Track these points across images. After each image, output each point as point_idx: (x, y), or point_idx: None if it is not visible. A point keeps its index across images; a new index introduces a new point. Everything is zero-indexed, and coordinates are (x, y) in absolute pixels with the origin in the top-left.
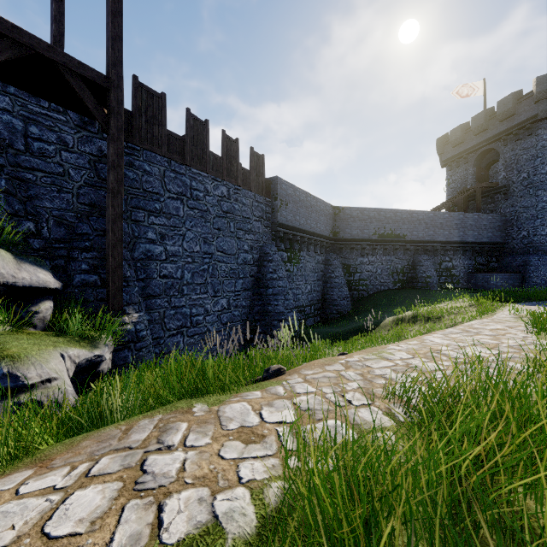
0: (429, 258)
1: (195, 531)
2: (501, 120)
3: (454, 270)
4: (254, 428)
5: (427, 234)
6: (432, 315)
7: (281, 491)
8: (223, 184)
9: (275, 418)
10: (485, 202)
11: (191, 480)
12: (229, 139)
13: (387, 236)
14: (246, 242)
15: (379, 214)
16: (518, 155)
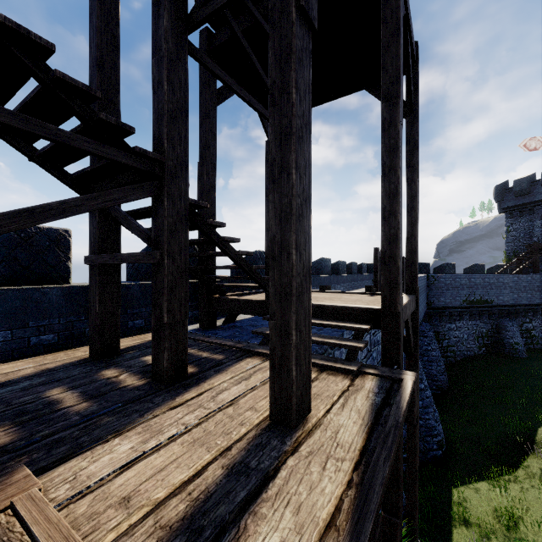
0: (514, 323)
1: None
2: None
3: (533, 331)
4: None
5: (512, 298)
6: None
7: None
8: None
9: None
10: None
11: None
12: None
13: (475, 302)
14: None
15: (468, 281)
16: None
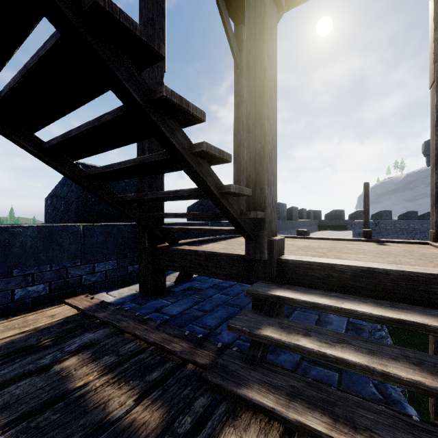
0: None
1: None
2: None
3: None
4: None
5: None
6: None
7: None
8: None
9: None
10: None
11: None
12: None
13: None
14: None
15: (409, 226)
16: None
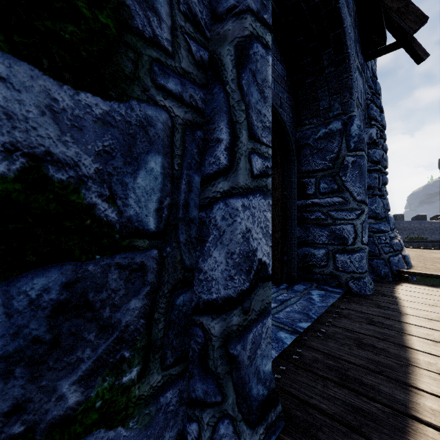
0: None
1: None
2: None
3: None
4: None
5: None
6: None
7: None
8: None
9: None
10: None
11: None
12: None
13: (414, 238)
14: None
15: (409, 225)
16: None
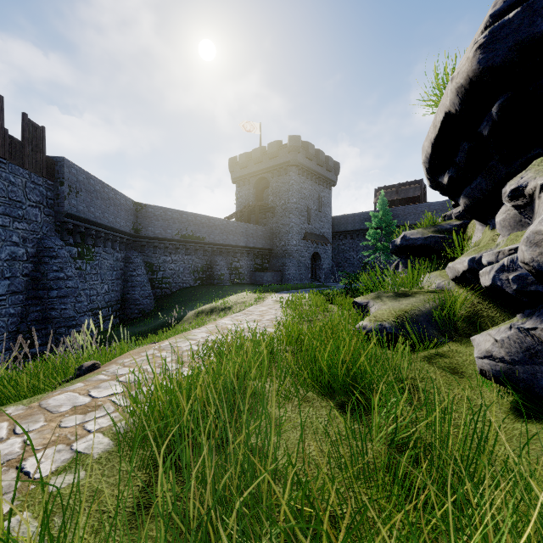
0: (223, 259)
1: (64, 463)
2: (270, 158)
3: (241, 269)
4: (88, 404)
5: (222, 238)
6: (225, 306)
7: (126, 424)
8: None
9: (106, 393)
10: (261, 217)
11: (42, 447)
12: None
13: (189, 237)
14: (16, 232)
15: (182, 216)
16: (280, 187)
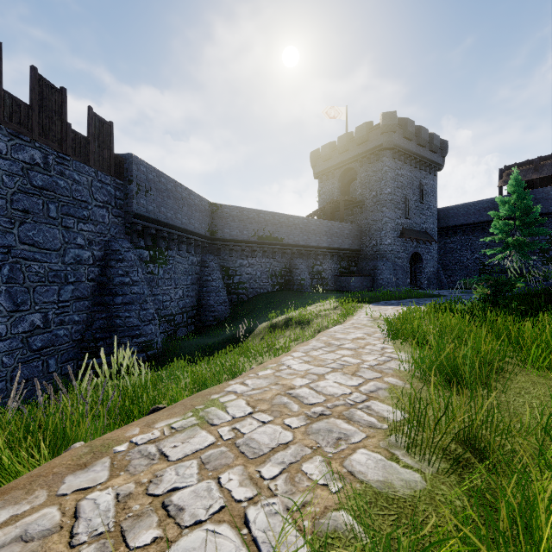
0: (304, 262)
1: None
2: (358, 143)
3: (324, 273)
4: None
5: (302, 239)
6: (303, 319)
7: None
8: (34, 146)
9: None
10: (347, 214)
11: None
12: (47, 84)
13: (266, 238)
14: (81, 233)
15: (259, 216)
16: (370, 176)
